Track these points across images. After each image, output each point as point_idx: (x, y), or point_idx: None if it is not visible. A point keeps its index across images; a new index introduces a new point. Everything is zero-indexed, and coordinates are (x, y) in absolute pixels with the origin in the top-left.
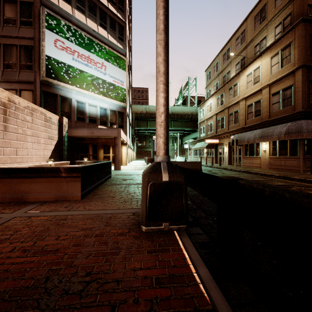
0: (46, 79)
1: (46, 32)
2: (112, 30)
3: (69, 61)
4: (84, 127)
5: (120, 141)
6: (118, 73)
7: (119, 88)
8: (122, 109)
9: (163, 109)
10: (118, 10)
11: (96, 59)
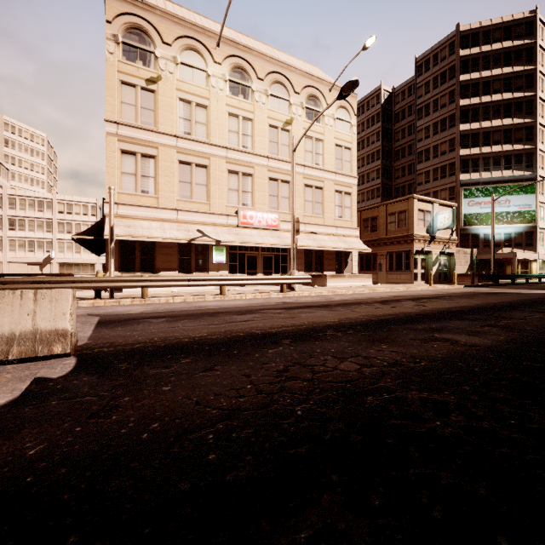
0: (462, 228)
1: (463, 201)
2: (518, 165)
3: (477, 211)
4: (489, 251)
5: (515, 261)
6: (524, 200)
7: (525, 213)
8: (531, 229)
9: (492, 262)
10: (525, 143)
11: (499, 199)
